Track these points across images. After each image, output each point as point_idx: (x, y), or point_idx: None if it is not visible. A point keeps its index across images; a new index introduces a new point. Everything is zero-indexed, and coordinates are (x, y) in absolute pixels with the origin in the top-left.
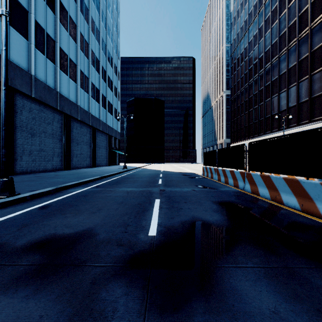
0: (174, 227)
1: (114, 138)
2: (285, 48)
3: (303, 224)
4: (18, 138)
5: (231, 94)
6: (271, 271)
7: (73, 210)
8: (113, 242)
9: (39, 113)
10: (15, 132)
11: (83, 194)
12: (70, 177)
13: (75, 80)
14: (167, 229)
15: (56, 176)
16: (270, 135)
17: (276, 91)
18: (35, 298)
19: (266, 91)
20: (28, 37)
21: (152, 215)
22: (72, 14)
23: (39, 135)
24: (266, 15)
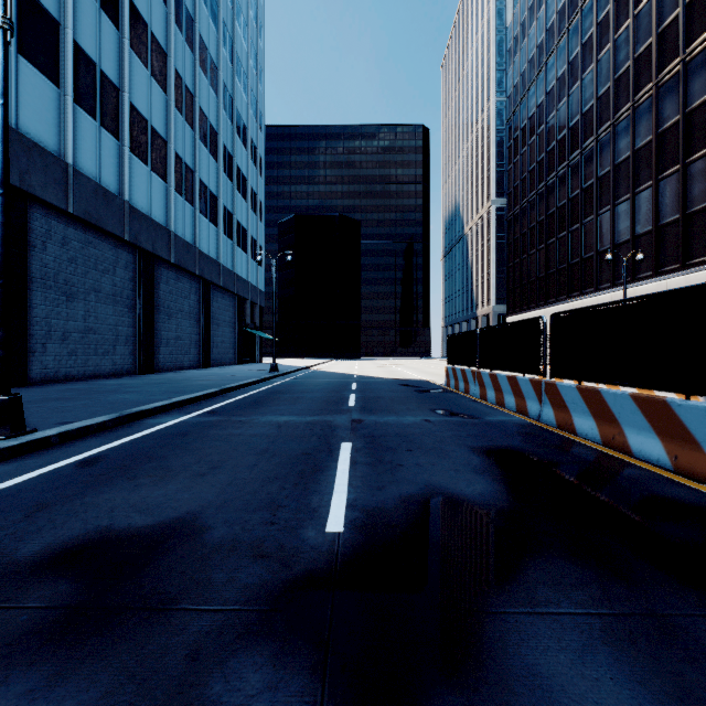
0: (385, 511)
1: (252, 304)
2: (628, 104)
3: (681, 503)
4: (38, 303)
5: (508, 207)
6: (618, 625)
7: (154, 469)
8: (245, 548)
9: (84, 249)
10: (31, 290)
11: (180, 431)
12: (152, 390)
13: (164, 175)
14: (370, 516)
15: (120, 388)
16: (594, 296)
17: (609, 199)
18: (51, 699)
19: (586, 199)
20: (59, 81)
21: (334, 480)
22: (157, 31)
23: (85, 297)
24: (586, 32)
